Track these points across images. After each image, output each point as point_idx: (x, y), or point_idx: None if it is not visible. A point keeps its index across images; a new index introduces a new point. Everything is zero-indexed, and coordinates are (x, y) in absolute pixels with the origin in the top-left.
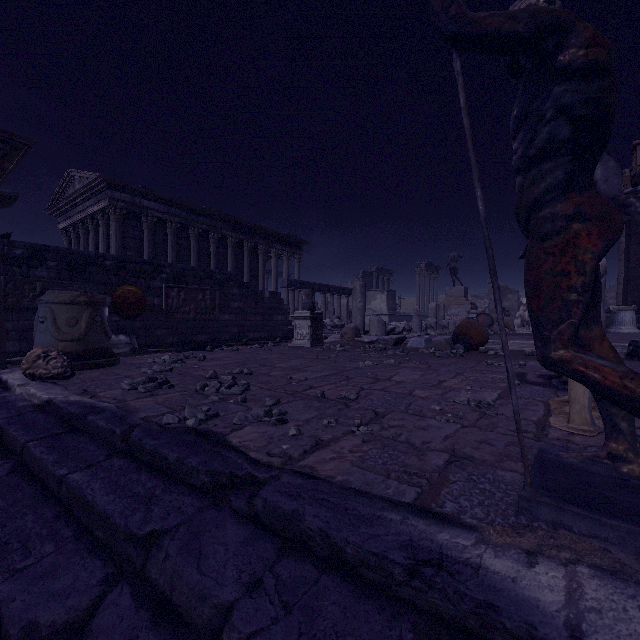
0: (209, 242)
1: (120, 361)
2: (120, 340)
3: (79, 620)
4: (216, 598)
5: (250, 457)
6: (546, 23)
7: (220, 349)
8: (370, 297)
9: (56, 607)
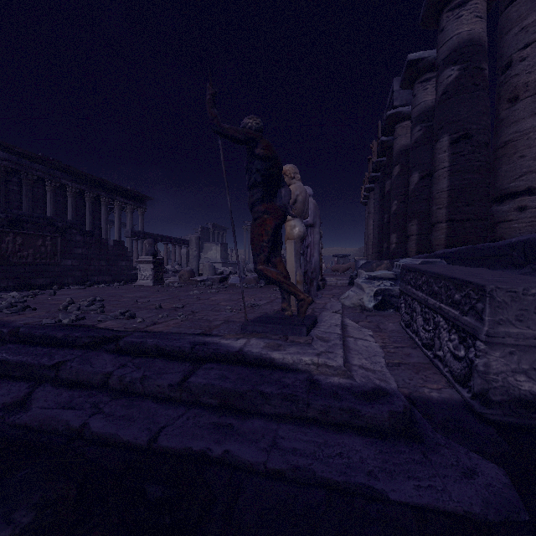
0: (45, 189)
1: None
2: None
3: (21, 400)
4: (104, 372)
5: (114, 330)
6: (249, 137)
7: (67, 288)
8: (207, 248)
9: (4, 398)
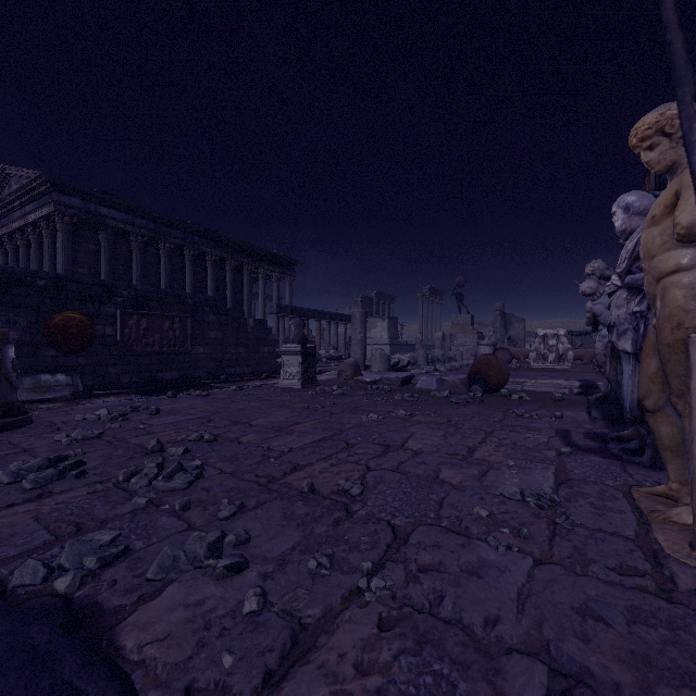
0: (184, 260)
1: (36, 418)
2: (58, 381)
3: None
4: None
5: None
6: None
7: (186, 394)
8: (370, 324)
9: None
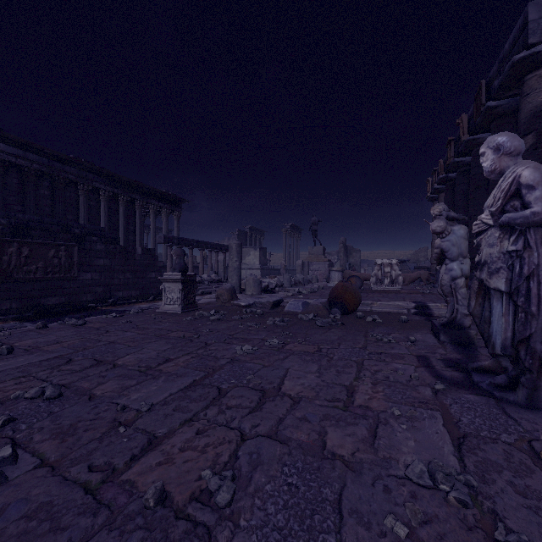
0: (78, 194)
1: None
2: None
3: None
4: None
5: None
6: None
7: (60, 323)
8: (245, 253)
9: None
